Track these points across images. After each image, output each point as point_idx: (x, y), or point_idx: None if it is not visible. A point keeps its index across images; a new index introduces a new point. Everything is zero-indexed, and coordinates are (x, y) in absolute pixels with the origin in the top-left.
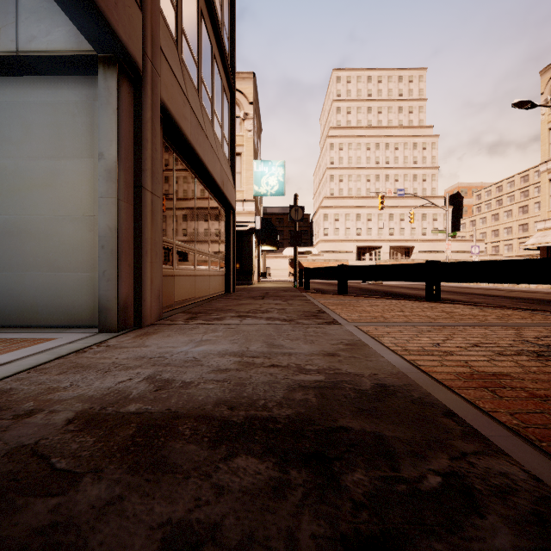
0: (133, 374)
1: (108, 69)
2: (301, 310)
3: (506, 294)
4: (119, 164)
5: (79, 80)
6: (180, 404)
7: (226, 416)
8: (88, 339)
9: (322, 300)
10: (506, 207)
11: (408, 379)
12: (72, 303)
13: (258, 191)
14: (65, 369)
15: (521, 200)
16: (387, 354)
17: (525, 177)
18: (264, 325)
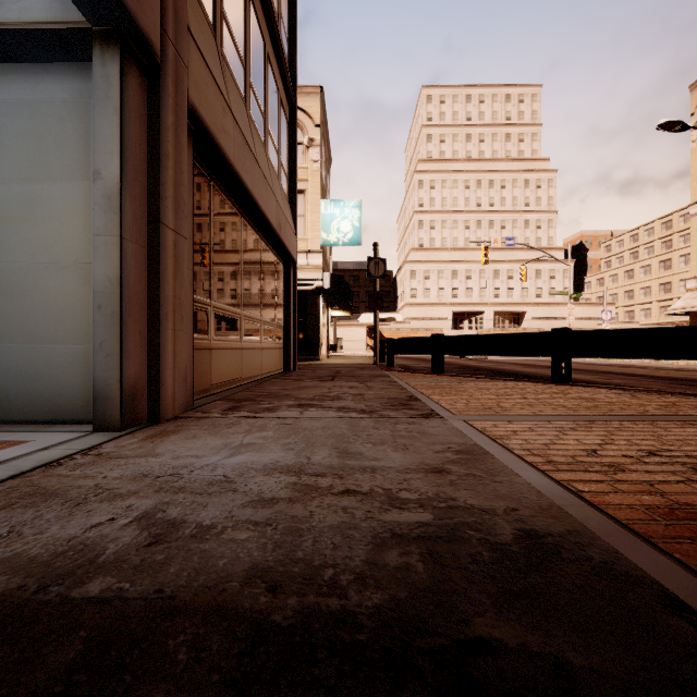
0: (119, 510)
1: (108, 48)
2: (385, 396)
3: (652, 373)
4: (123, 186)
5: (69, 69)
6: (183, 577)
7: (263, 608)
8: (73, 443)
9: (412, 381)
10: (643, 262)
11: (571, 519)
12: (59, 388)
13: (327, 239)
14: (13, 499)
15: (662, 252)
16: (523, 469)
17: (668, 223)
18: (334, 418)
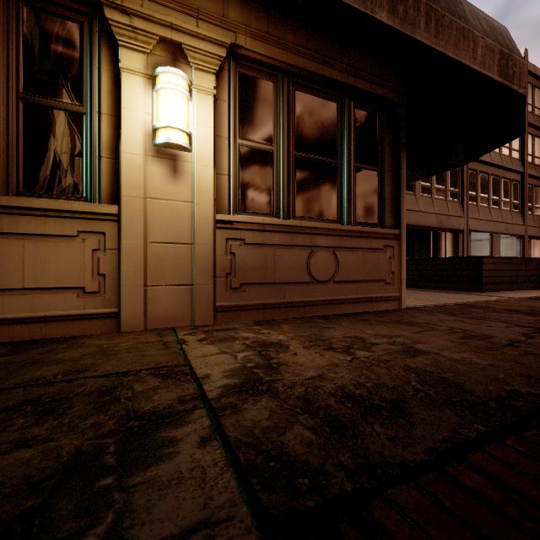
0: None
1: (518, 238)
2: None
3: None
4: (520, 252)
5: (511, 238)
6: None
7: None
8: None
9: None
10: None
11: None
12: None
13: None
14: None
15: None
16: None
17: None
18: None
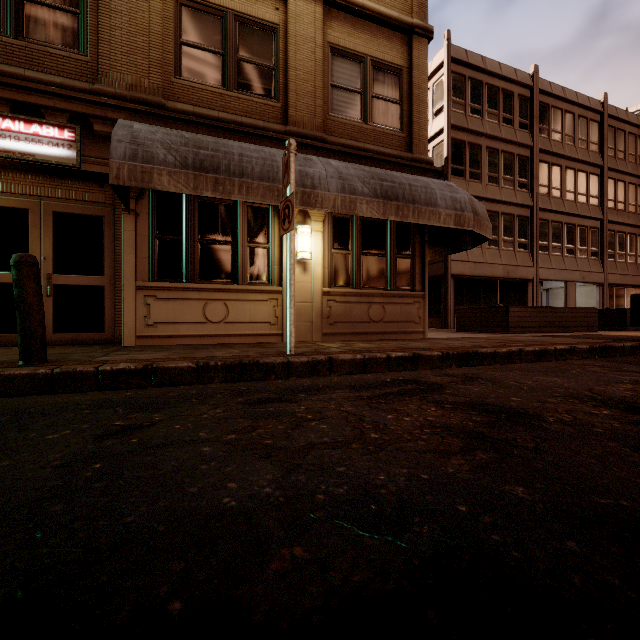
0: None
1: (597, 286)
2: None
3: None
4: (599, 301)
5: (591, 286)
6: None
7: None
8: None
9: None
10: None
11: None
12: None
13: None
14: None
15: None
16: None
17: None
18: None
